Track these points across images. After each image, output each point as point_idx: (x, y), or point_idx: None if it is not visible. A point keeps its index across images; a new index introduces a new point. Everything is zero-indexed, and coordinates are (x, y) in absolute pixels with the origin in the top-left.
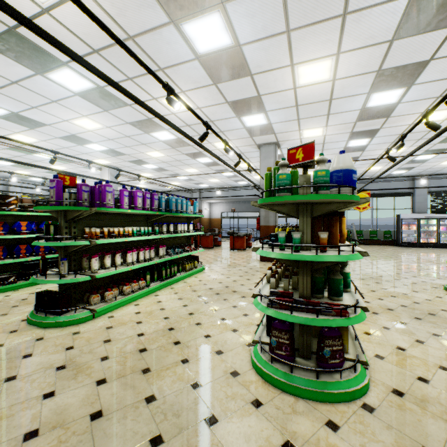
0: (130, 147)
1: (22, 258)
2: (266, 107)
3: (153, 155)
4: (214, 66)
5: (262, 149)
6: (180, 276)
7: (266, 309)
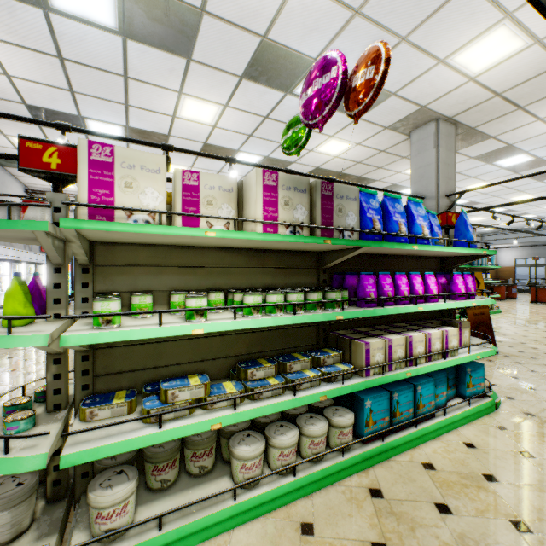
0: None
1: None
2: None
3: None
4: (516, 168)
5: None
6: None
7: None
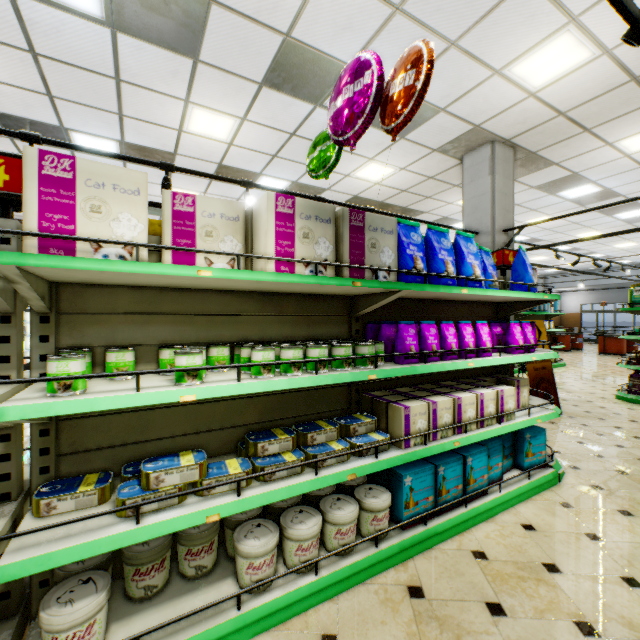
0: None
1: None
2: None
3: None
4: (582, 200)
5: None
6: None
7: (624, 366)
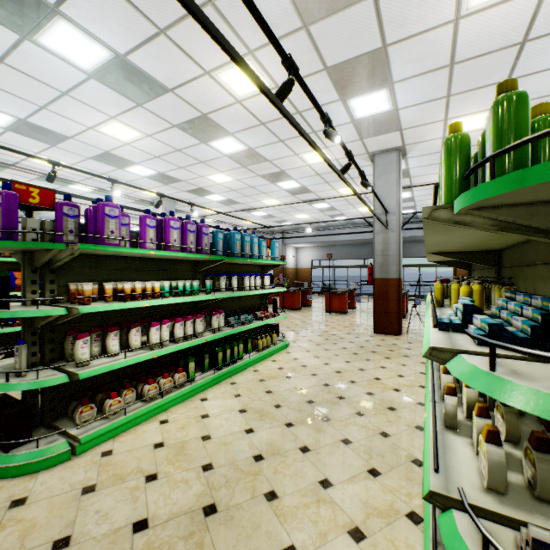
0: (184, 167)
1: (18, 325)
2: (393, 74)
3: (217, 180)
4: None
5: (377, 160)
6: (248, 359)
7: None
